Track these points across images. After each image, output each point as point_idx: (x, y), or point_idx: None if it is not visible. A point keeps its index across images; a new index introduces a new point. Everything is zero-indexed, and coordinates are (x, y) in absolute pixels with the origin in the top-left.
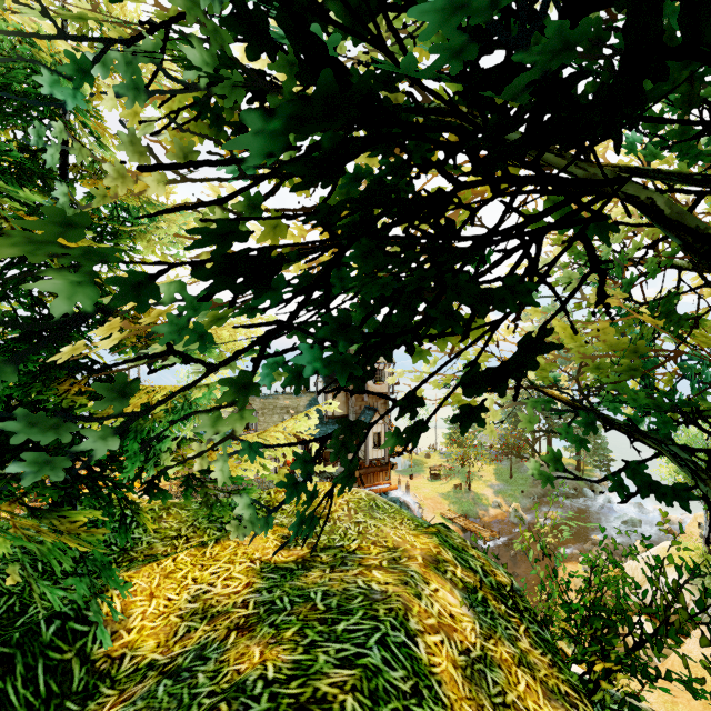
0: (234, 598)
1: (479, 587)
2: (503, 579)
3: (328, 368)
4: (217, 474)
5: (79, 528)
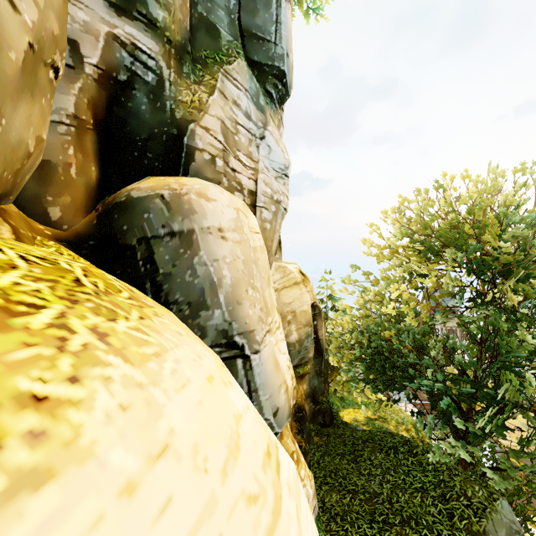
0: (361, 420)
1: (416, 438)
2: (427, 440)
3: (373, 392)
4: (358, 397)
5: (337, 400)
